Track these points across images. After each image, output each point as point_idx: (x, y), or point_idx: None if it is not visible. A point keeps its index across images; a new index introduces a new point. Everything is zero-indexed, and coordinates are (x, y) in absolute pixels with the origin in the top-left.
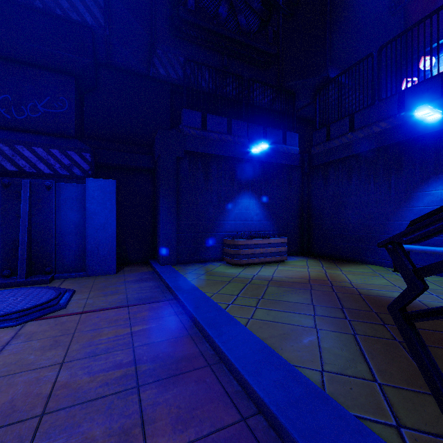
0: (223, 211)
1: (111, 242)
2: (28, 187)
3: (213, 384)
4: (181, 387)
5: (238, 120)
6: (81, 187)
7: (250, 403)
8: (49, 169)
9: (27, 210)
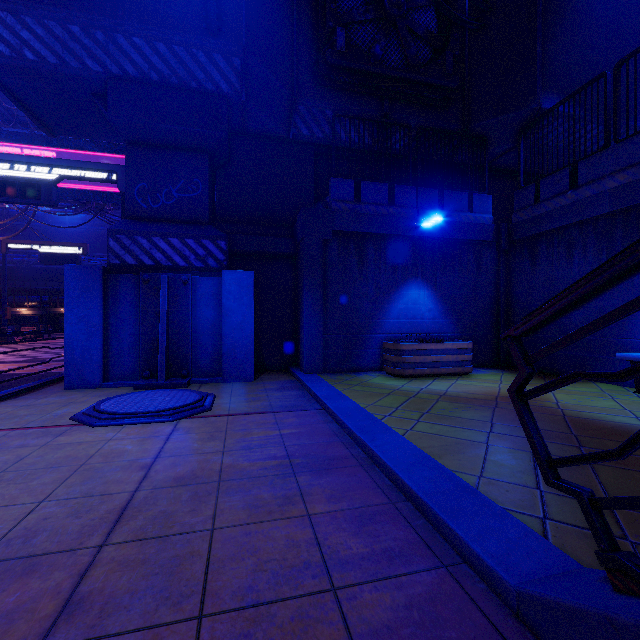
0: (383, 306)
1: (248, 344)
2: (166, 283)
3: (364, 478)
4: (334, 477)
5: (403, 185)
6: (217, 281)
7: (400, 493)
8: (184, 262)
9: (166, 308)
